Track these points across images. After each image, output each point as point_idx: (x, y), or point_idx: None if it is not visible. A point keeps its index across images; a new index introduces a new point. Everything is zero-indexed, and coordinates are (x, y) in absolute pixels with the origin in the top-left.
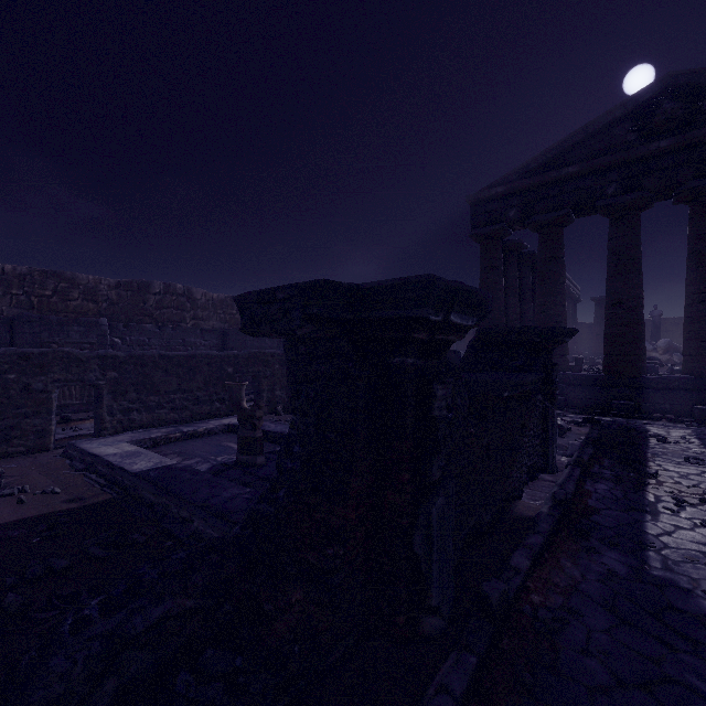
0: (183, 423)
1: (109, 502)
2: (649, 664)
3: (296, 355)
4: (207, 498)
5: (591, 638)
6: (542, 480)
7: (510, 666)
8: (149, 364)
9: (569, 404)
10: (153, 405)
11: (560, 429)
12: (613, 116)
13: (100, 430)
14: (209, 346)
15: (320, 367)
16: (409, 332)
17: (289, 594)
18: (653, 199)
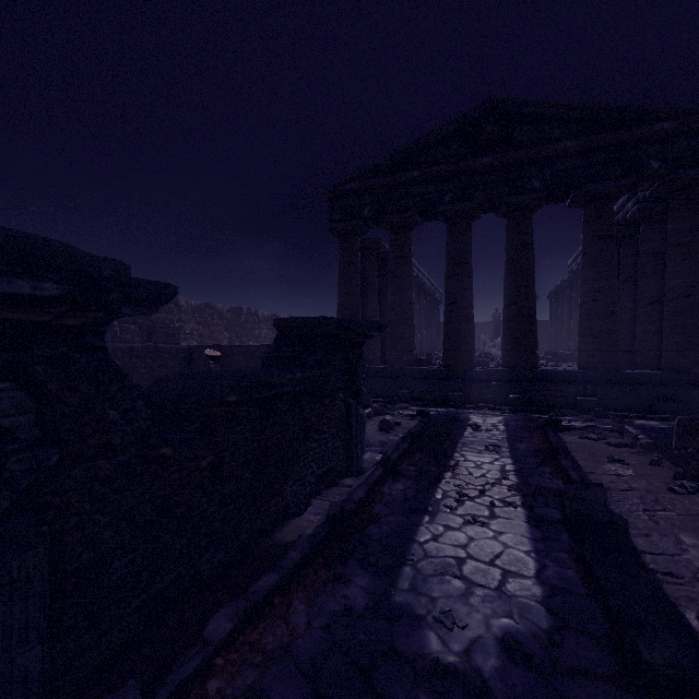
0: None
1: None
2: None
3: None
4: None
5: None
6: (341, 486)
7: None
8: None
9: (414, 397)
10: None
11: (388, 424)
12: (449, 129)
13: None
14: None
15: None
16: None
17: None
18: (480, 209)
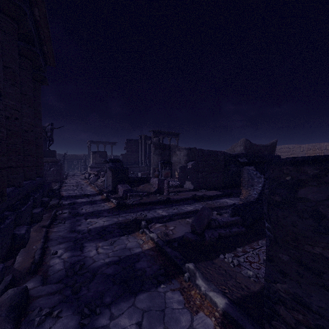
0: None
1: None
2: None
3: None
4: None
5: None
6: None
7: None
8: None
9: None
10: None
11: None
12: None
13: None
14: None
15: None
16: None
17: None
18: None
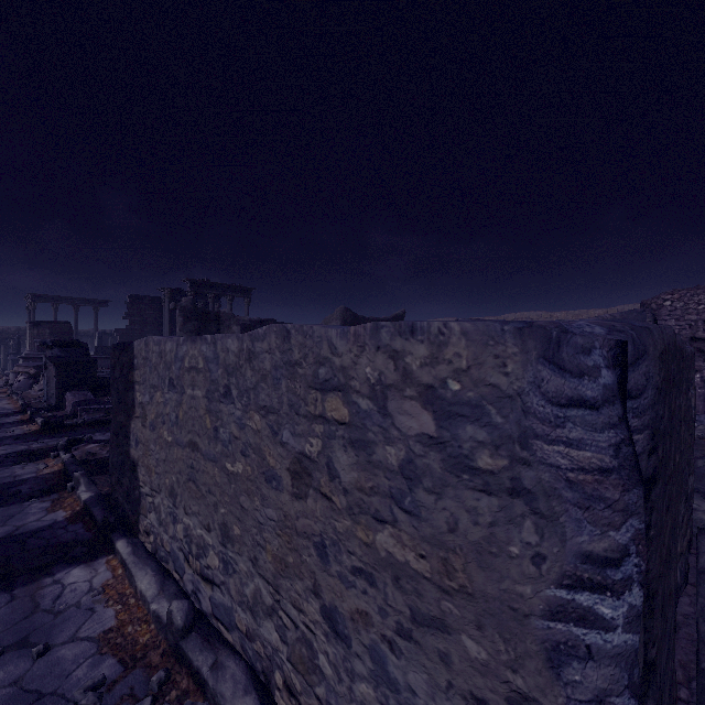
0: None
1: None
2: None
3: None
4: None
5: None
6: None
7: None
8: None
9: None
10: None
11: None
12: None
13: None
14: None
15: None
16: None
17: None
18: None
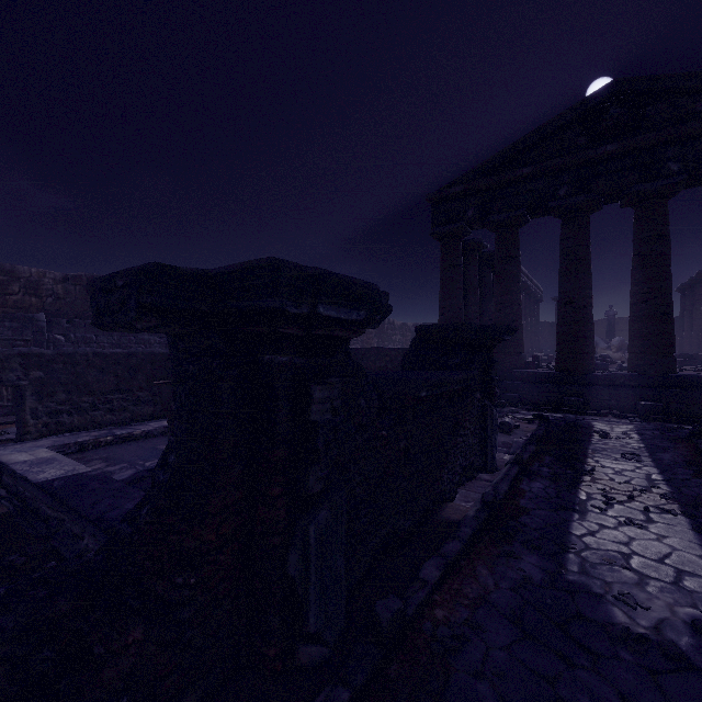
0: (122, 425)
1: (2, 517)
2: (543, 685)
3: (176, 353)
4: (106, 510)
5: (489, 657)
6: (479, 480)
7: (391, 698)
8: (82, 363)
9: (524, 401)
10: (87, 406)
11: (508, 427)
12: (565, 119)
13: (22, 435)
14: (164, 344)
15: (188, 366)
16: (275, 326)
17: (127, 632)
18: (601, 201)
